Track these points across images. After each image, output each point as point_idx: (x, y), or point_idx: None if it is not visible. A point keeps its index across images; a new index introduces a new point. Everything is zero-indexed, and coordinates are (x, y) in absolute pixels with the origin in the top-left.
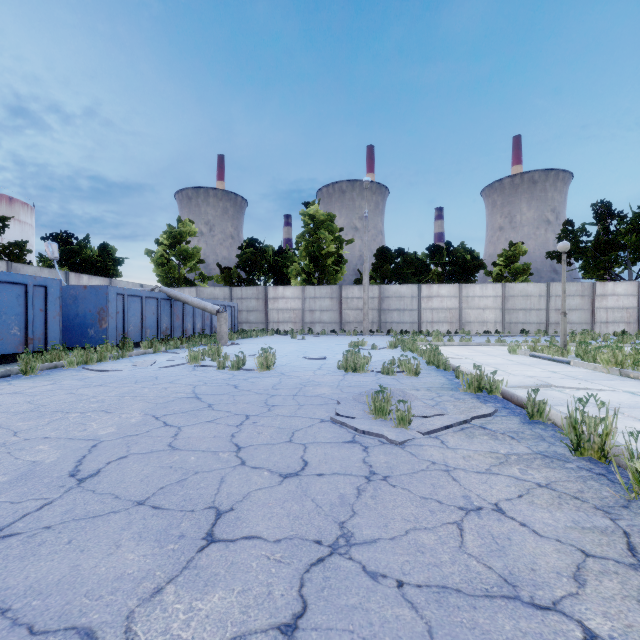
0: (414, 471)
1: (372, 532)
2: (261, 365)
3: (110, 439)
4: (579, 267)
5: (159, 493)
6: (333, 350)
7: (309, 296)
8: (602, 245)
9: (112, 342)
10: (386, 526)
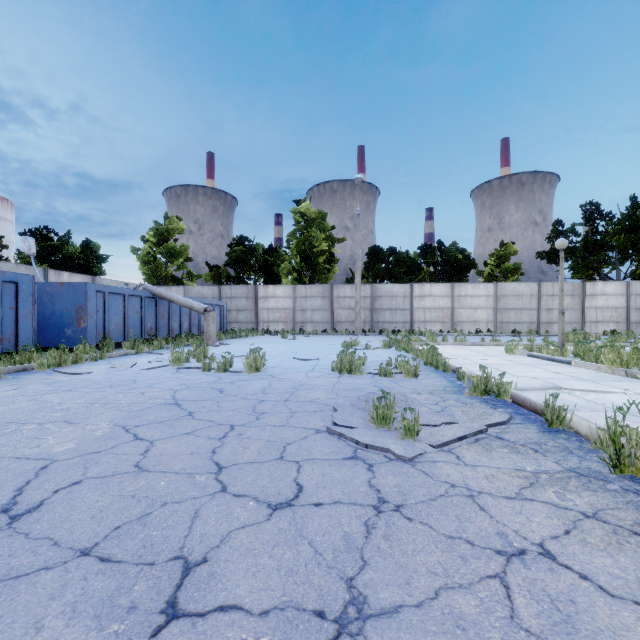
0: (432, 497)
1: (391, 595)
2: (250, 367)
3: (65, 458)
4: (568, 267)
5: (112, 536)
6: (325, 350)
7: (300, 295)
8: (591, 245)
9: (91, 342)
10: (408, 584)
